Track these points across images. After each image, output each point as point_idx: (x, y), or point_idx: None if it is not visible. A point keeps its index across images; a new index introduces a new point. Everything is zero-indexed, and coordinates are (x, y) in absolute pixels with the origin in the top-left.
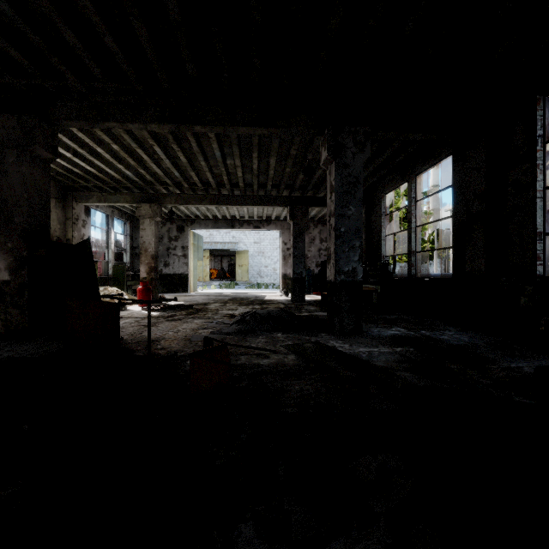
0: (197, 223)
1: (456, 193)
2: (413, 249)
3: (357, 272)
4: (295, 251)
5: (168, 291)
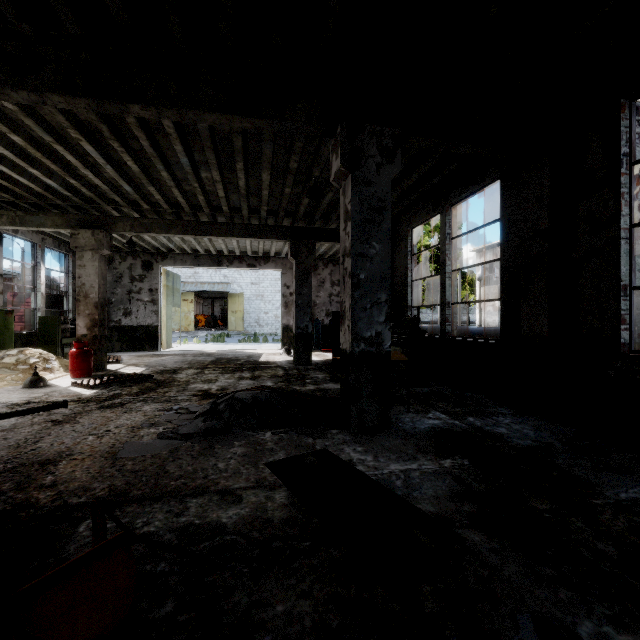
0: (171, 258)
1: (506, 229)
2: (448, 299)
3: (383, 338)
4: (299, 299)
5: (130, 348)
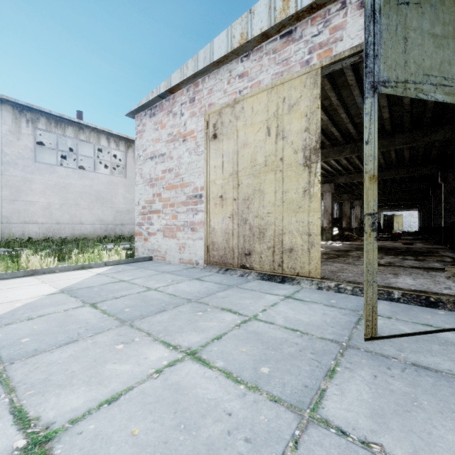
0: (383, 210)
1: None
2: None
3: None
4: (420, 220)
5: None
